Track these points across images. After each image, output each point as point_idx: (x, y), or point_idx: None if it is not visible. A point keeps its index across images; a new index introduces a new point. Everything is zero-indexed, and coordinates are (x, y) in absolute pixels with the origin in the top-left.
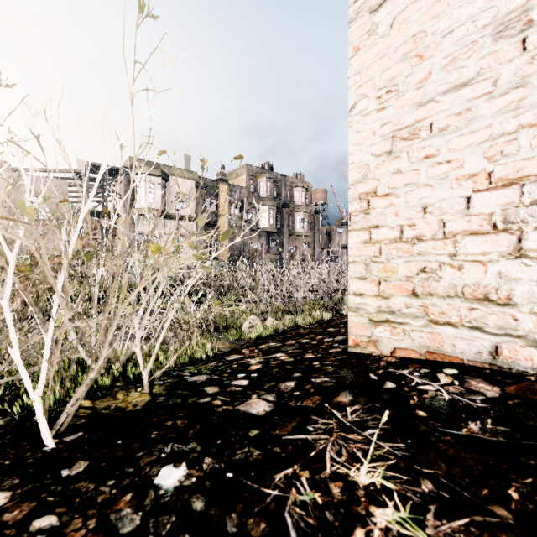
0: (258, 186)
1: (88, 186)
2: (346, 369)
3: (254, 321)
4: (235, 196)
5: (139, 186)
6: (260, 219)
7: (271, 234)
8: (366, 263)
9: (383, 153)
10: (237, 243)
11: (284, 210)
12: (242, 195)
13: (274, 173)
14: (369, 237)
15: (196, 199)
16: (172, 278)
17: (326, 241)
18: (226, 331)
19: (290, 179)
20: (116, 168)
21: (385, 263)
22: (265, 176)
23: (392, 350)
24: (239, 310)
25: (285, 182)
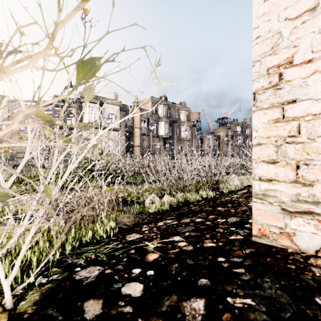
0: (158, 110)
1: (54, 110)
2: (269, 279)
3: (154, 199)
4: (144, 116)
5: (85, 110)
6: (159, 130)
7: (166, 139)
8: (277, 144)
9: (304, 12)
10: (145, 145)
11: (174, 124)
12: (148, 115)
13: (168, 101)
14: (281, 115)
15: (120, 117)
16: (100, 165)
17: (200, 143)
18: (132, 205)
19: (178, 106)
20: (71, 99)
21: (306, 144)
22: (162, 103)
23: (318, 248)
24: (135, 196)
25: (175, 107)
